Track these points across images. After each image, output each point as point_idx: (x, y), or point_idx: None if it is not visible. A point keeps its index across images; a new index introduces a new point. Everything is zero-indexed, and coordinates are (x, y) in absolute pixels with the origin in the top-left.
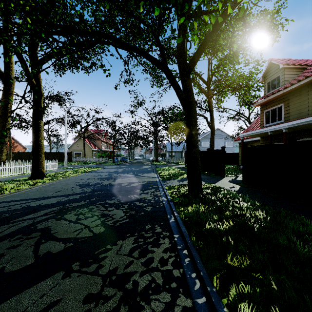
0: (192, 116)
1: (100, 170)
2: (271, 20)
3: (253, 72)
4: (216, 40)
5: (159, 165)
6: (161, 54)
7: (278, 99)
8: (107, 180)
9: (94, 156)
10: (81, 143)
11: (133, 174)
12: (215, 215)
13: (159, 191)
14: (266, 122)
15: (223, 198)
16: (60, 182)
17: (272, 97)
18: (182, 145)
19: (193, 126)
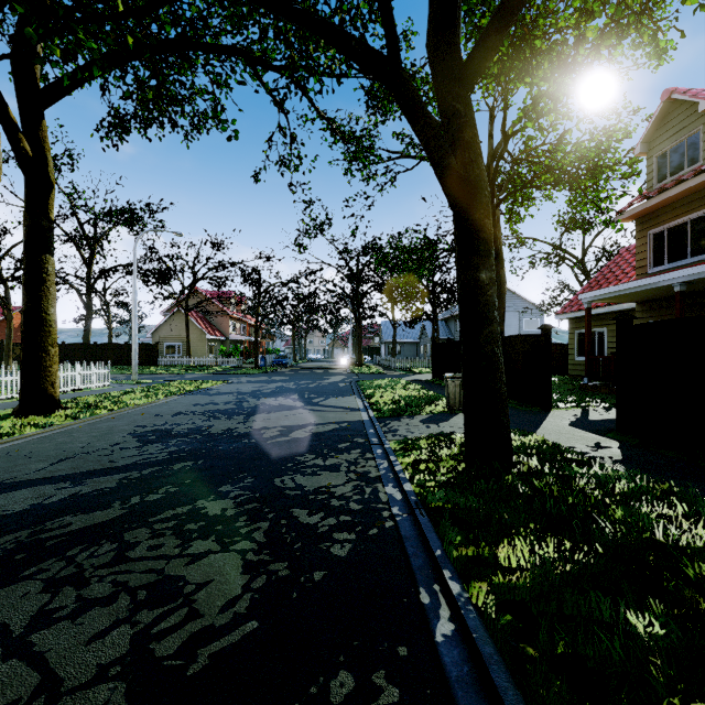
0: (480, 224)
1: (217, 388)
2: (654, 6)
3: (619, 130)
4: (523, 38)
5: (366, 375)
6: (383, 19)
7: (691, 198)
8: (226, 419)
9: (213, 353)
10: (180, 321)
11: (299, 400)
12: (634, 606)
13: (372, 460)
14: (653, 261)
15: (600, 497)
16: (93, 425)
17: (677, 193)
18: (419, 327)
19: (483, 256)
